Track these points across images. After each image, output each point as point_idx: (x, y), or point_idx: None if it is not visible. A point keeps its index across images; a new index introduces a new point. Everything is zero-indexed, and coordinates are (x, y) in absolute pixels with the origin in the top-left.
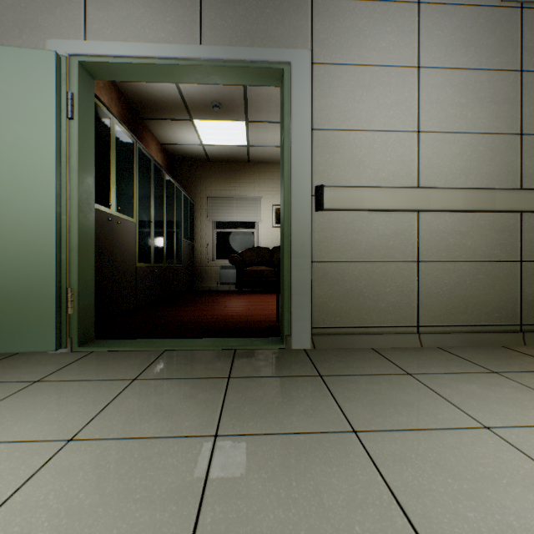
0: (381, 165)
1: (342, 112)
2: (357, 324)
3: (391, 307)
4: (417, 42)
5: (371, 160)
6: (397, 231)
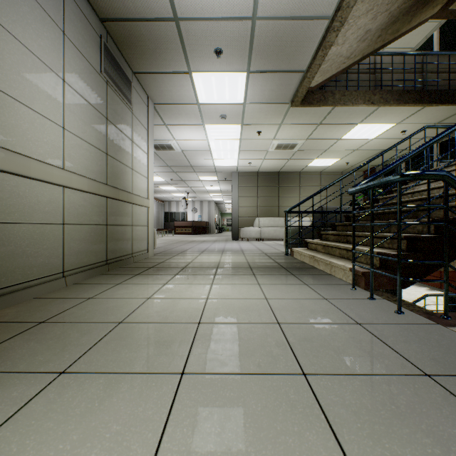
0: (41, 143)
1: (9, 77)
2: (22, 280)
3: (48, 260)
4: (64, 62)
5: (34, 135)
6: (52, 200)
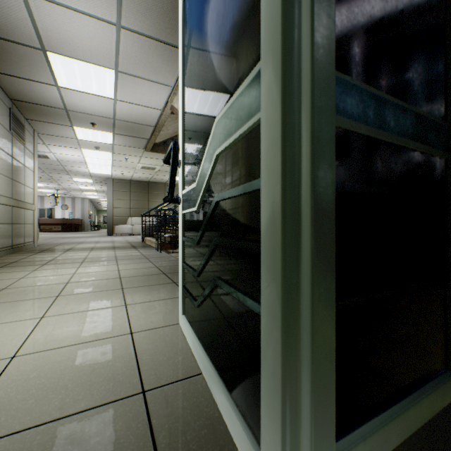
0: None
1: None
2: None
3: None
4: None
5: None
6: None
